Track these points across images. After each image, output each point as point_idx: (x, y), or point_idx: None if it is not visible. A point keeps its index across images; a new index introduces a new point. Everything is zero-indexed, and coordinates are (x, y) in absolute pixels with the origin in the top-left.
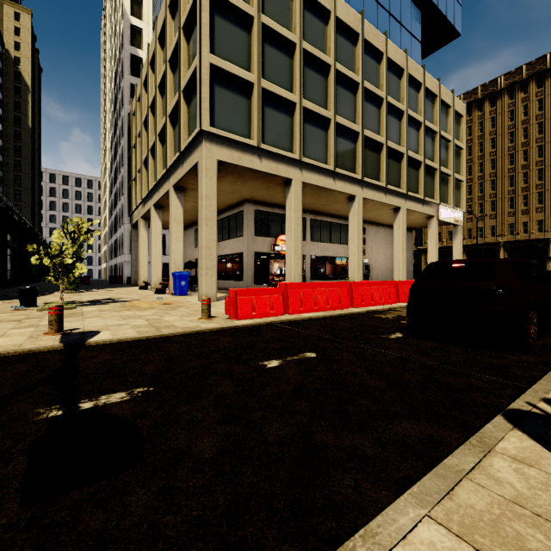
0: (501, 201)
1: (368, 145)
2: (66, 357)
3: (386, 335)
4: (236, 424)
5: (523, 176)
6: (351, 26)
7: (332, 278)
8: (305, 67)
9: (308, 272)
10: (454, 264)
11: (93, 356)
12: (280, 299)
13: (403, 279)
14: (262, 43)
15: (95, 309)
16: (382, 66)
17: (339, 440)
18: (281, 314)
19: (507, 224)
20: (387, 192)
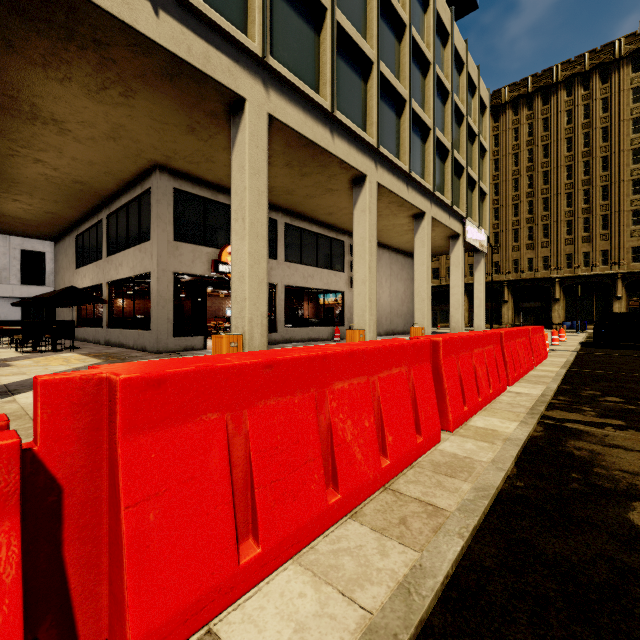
0: (505, 232)
1: (385, 95)
2: None
3: None
4: None
5: (528, 205)
6: None
7: (318, 323)
8: None
9: (281, 313)
10: None
11: None
12: None
13: (428, 325)
14: None
15: None
16: None
17: None
18: None
19: (511, 260)
20: (410, 183)
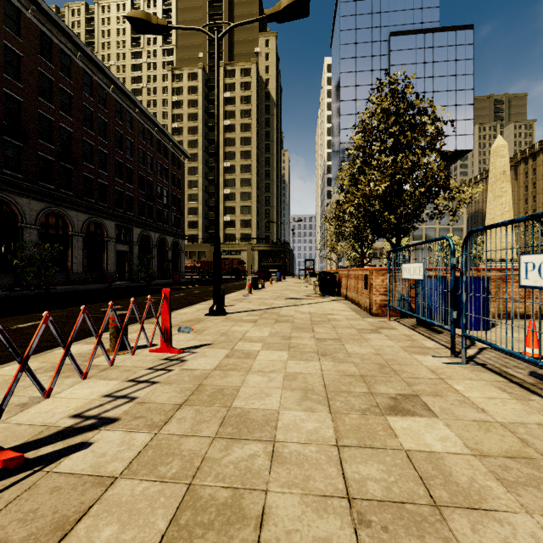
0: None
1: None
2: None
3: None
4: None
5: None
6: None
7: None
8: None
9: None
10: None
11: None
12: None
13: None
14: None
15: None
16: None
17: None
18: None
19: None
20: None
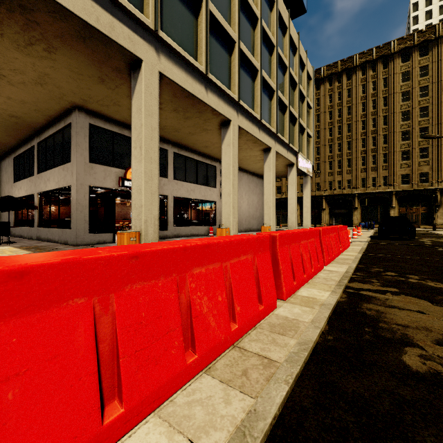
0: (324, 163)
1: (243, 65)
2: None
3: None
4: None
5: (338, 145)
6: None
7: (198, 224)
8: None
9: (171, 217)
10: None
11: None
12: None
13: (273, 224)
14: None
15: None
16: None
17: None
18: None
19: (328, 181)
20: (261, 127)
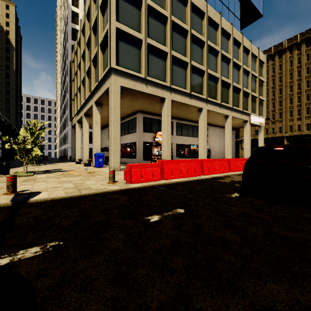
0: (285, 112)
1: (210, 78)
2: (10, 213)
3: (228, 194)
4: (123, 285)
5: (297, 98)
6: (200, 8)
7: (188, 157)
8: (173, 31)
9: (174, 153)
10: (275, 148)
11: (29, 212)
12: (158, 170)
13: (230, 157)
14: (147, 16)
15: (44, 176)
16: (218, 32)
17: (216, 307)
18: (159, 180)
19: (288, 126)
20: (221, 106)
